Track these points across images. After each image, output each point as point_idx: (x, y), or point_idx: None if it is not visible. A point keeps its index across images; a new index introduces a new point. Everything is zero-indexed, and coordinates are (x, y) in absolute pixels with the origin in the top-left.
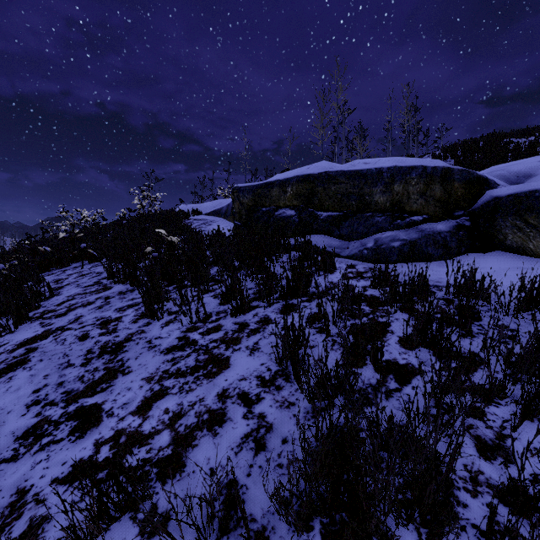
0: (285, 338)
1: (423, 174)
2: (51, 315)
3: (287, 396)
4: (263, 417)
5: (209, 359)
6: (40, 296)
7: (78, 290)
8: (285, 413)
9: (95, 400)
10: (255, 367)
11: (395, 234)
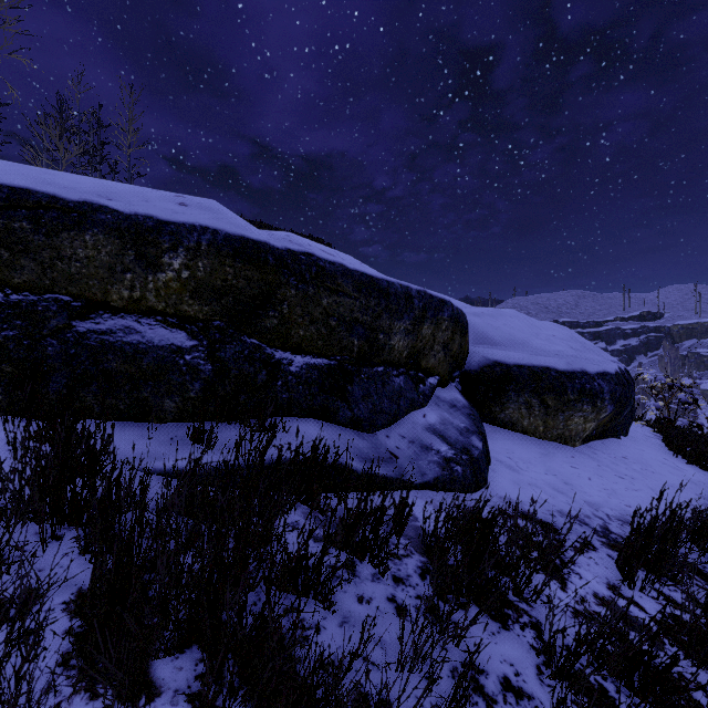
0: None
1: (453, 316)
2: None
3: None
4: None
5: None
6: None
7: None
8: None
9: None
10: None
11: (440, 415)
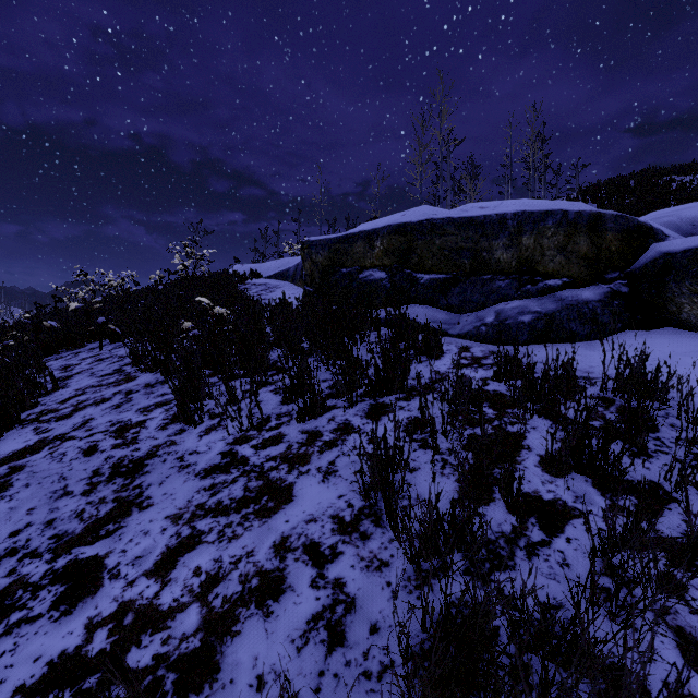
0: (374, 460)
1: (562, 221)
2: (50, 418)
3: (377, 551)
4: (341, 585)
5: (264, 488)
6: (38, 390)
7: (91, 381)
8: (374, 579)
9: (96, 550)
10: (329, 501)
11: (524, 304)
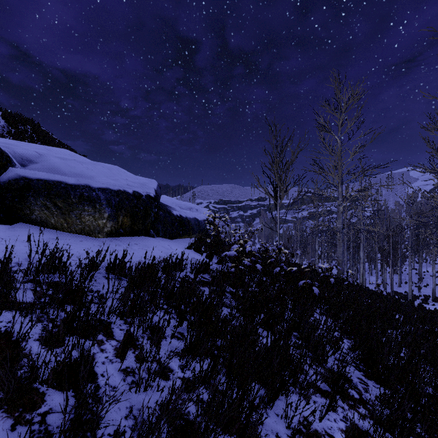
0: None
1: None
2: None
3: None
4: None
5: None
6: None
7: None
8: None
9: None
10: None
11: None
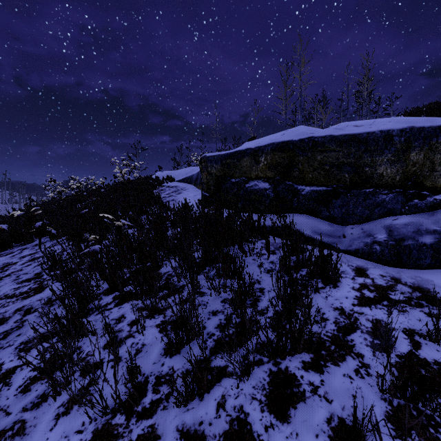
0: None
1: None
2: None
3: None
4: None
5: None
6: None
7: (9, 288)
8: None
9: None
10: None
11: (415, 220)
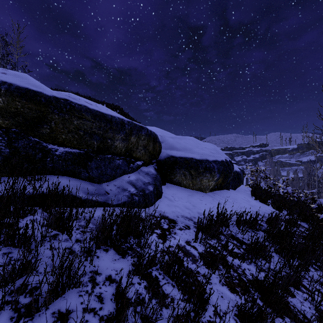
0: None
1: (147, 134)
2: None
3: None
4: None
5: None
6: None
7: None
8: None
9: None
10: None
11: (137, 177)
